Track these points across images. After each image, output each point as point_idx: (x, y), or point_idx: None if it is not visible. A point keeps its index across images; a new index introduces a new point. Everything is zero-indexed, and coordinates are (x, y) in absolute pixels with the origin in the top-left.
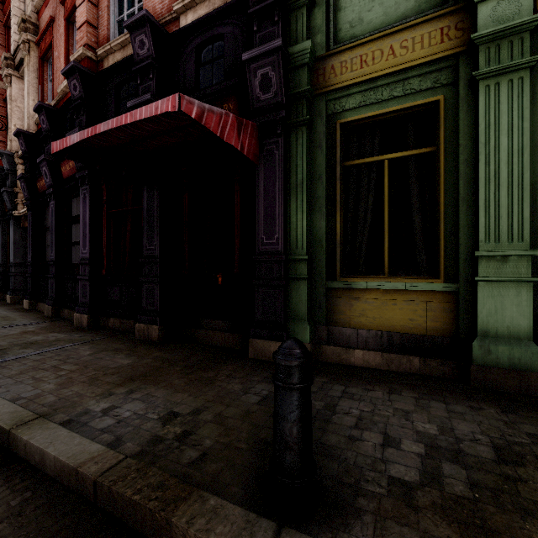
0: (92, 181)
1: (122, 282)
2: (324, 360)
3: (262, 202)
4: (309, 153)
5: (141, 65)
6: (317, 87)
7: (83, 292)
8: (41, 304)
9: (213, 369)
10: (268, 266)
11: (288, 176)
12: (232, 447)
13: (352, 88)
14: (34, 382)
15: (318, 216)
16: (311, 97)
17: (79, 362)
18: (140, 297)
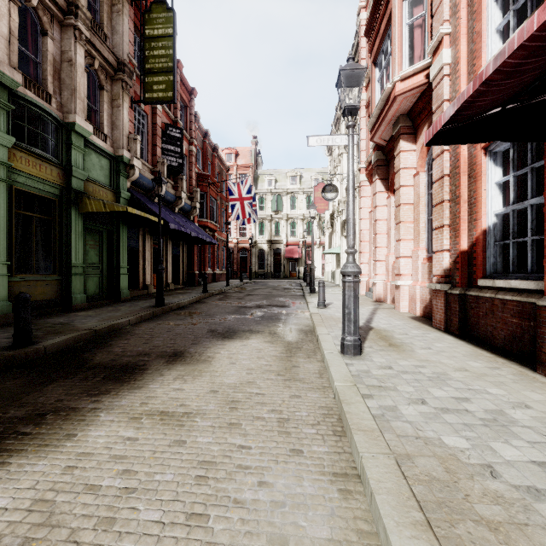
0: None
1: None
2: None
3: None
4: None
5: None
6: None
7: None
8: None
9: None
10: None
11: None
12: None
13: None
14: None
15: None
16: None
17: None
18: None
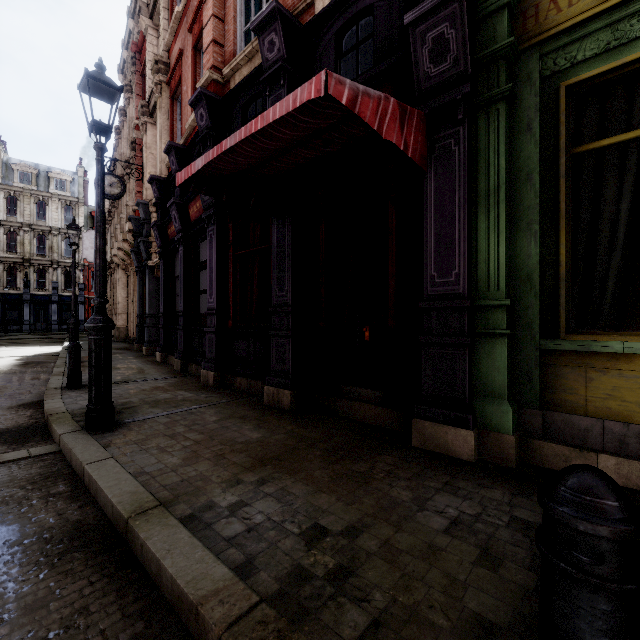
0: (218, 221)
1: (249, 336)
2: (536, 463)
3: (432, 223)
4: (509, 143)
5: (271, 71)
6: (523, 39)
7: (210, 347)
8: (171, 357)
9: (365, 459)
10: (442, 316)
11: (474, 182)
12: (421, 619)
13: (592, 23)
14: (158, 453)
15: (524, 238)
16: (513, 56)
17: (204, 431)
18: (269, 353)
